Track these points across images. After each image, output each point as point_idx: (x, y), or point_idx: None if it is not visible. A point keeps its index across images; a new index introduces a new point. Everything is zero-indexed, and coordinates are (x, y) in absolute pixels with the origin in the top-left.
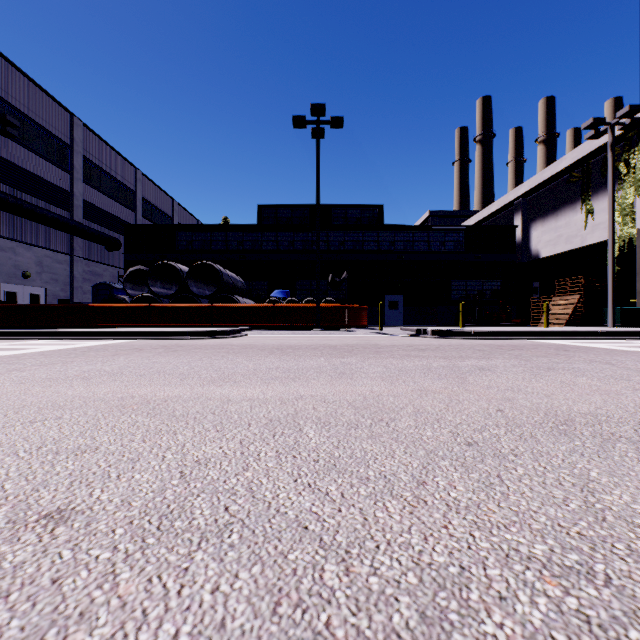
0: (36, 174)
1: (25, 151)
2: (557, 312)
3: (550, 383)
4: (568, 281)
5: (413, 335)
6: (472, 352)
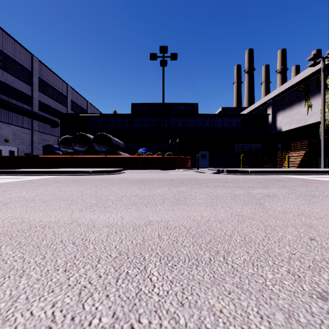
0: (12, 86)
1: (6, 73)
2: (292, 160)
3: (325, 208)
4: (298, 143)
5: (216, 173)
6: (255, 183)
